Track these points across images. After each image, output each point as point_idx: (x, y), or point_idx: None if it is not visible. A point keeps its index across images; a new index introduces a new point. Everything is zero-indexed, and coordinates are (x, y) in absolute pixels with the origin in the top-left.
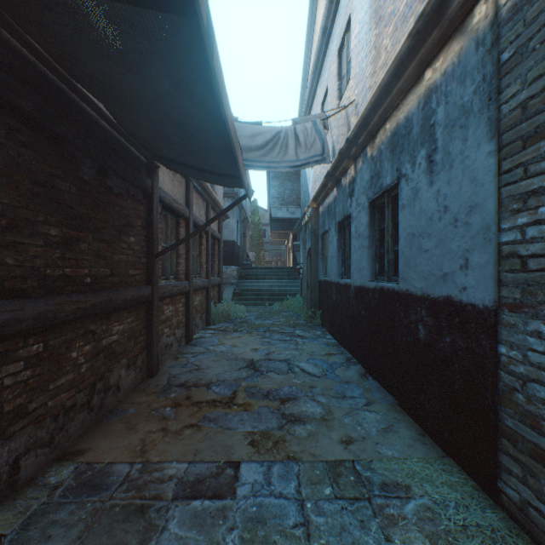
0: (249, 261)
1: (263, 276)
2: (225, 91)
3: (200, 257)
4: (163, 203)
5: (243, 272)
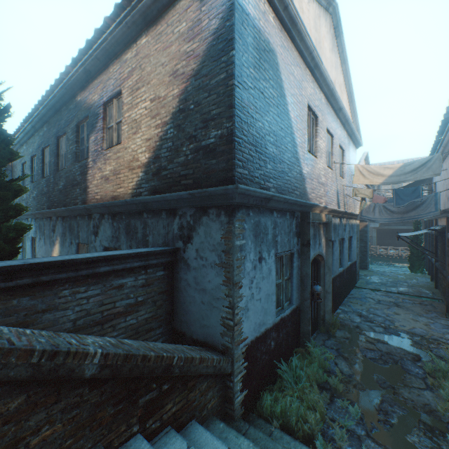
0: None
1: None
2: None
3: None
4: None
5: None
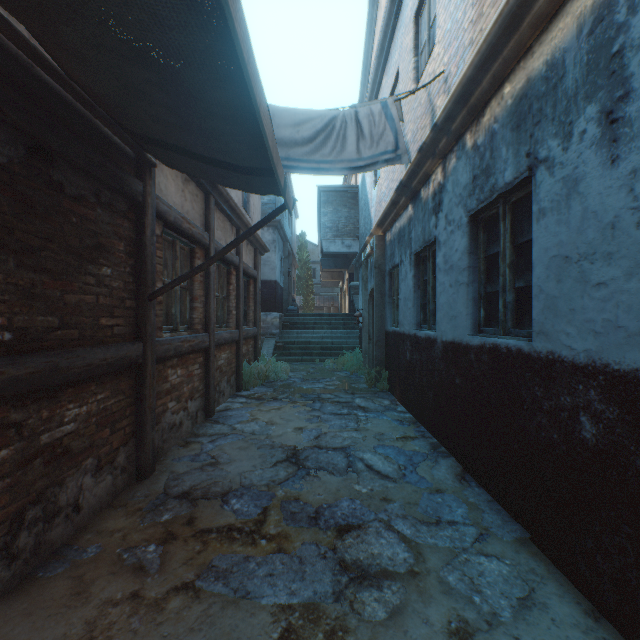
0: (294, 306)
1: (312, 325)
2: None
3: (228, 301)
4: (165, 221)
5: (287, 320)
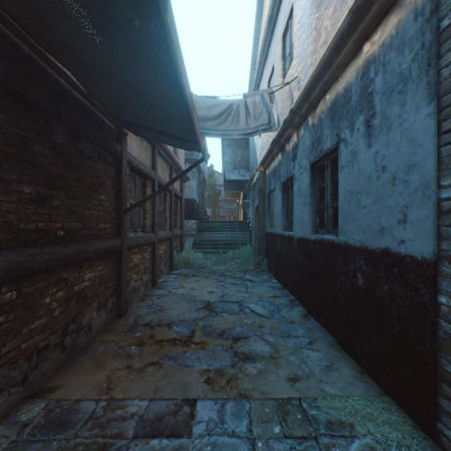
0: (206, 215)
1: (218, 228)
2: (180, 55)
3: (164, 213)
4: (131, 166)
5: (201, 225)
